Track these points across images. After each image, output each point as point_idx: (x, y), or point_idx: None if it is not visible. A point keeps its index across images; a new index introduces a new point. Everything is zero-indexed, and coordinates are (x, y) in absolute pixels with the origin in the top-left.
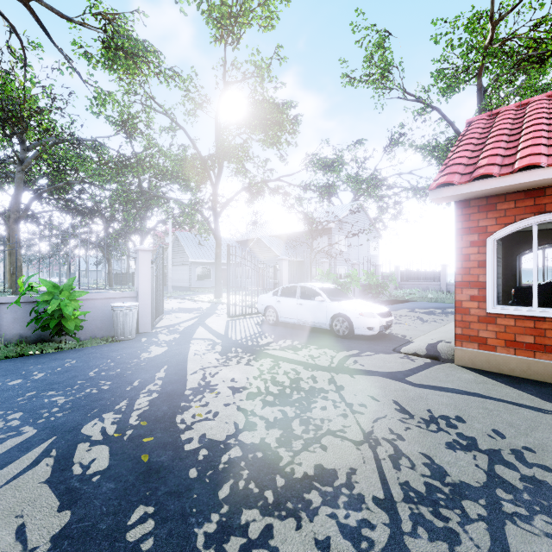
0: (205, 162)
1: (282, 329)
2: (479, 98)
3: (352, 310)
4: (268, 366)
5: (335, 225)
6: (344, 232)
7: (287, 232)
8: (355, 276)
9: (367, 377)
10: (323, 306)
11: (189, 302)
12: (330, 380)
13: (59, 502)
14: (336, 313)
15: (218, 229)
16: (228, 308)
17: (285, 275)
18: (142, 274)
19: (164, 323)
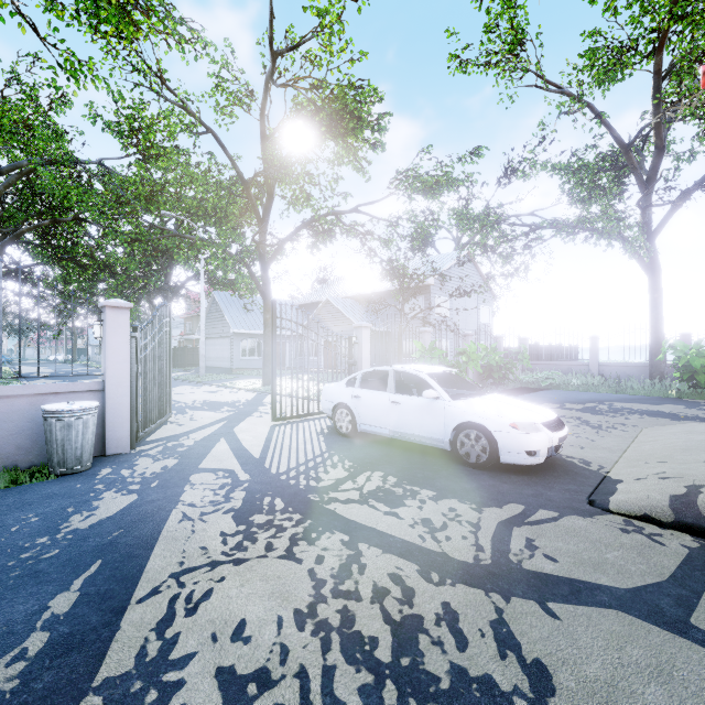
0: (248, 185)
1: (363, 446)
2: (655, 87)
3: (494, 416)
4: (335, 565)
5: (434, 281)
6: (447, 291)
7: (367, 292)
8: (473, 353)
9: (589, 614)
10: (437, 408)
11: (224, 391)
12: (499, 633)
13: None
14: (463, 421)
15: (268, 285)
16: (274, 405)
17: (367, 352)
18: (113, 350)
19: (164, 433)
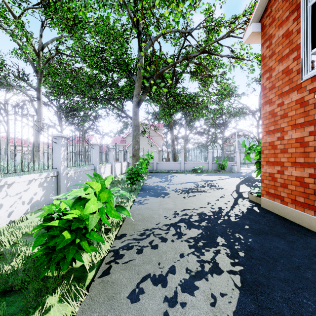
0: (253, 113)
1: None
2: None
3: None
4: None
5: None
6: None
7: None
8: None
9: None
10: None
11: (246, 168)
12: None
13: (242, 179)
14: None
15: (259, 139)
16: None
17: None
18: (237, 157)
19: (241, 171)
